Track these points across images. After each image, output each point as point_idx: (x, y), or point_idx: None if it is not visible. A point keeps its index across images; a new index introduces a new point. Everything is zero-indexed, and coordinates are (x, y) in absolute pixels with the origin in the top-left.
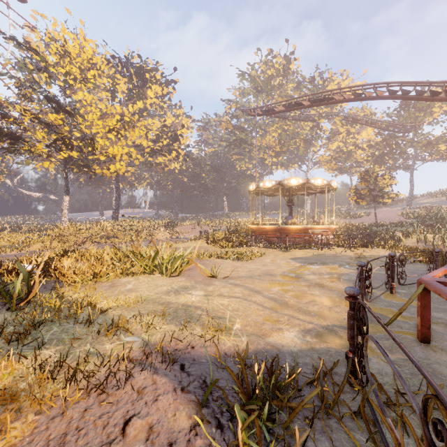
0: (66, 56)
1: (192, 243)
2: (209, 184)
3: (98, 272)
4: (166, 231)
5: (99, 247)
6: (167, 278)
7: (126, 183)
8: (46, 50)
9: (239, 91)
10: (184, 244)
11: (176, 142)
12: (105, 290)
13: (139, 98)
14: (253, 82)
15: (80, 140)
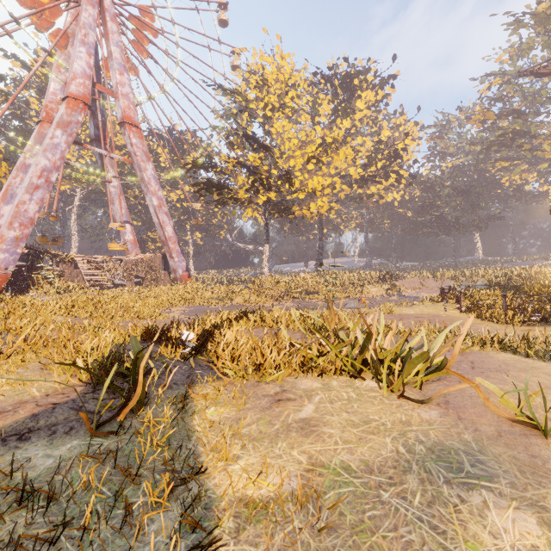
0: (264, 86)
1: (427, 308)
2: (448, 215)
3: (261, 361)
4: (381, 286)
5: (296, 305)
6: (392, 399)
7: (331, 226)
8: (247, 87)
9: (509, 52)
10: (412, 308)
11: (395, 159)
12: (260, 411)
13: (345, 115)
14: (542, 24)
15: (277, 177)
